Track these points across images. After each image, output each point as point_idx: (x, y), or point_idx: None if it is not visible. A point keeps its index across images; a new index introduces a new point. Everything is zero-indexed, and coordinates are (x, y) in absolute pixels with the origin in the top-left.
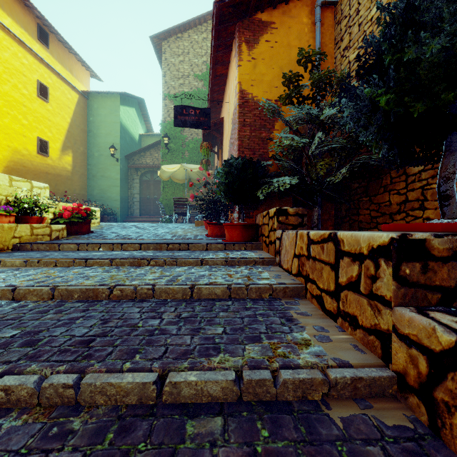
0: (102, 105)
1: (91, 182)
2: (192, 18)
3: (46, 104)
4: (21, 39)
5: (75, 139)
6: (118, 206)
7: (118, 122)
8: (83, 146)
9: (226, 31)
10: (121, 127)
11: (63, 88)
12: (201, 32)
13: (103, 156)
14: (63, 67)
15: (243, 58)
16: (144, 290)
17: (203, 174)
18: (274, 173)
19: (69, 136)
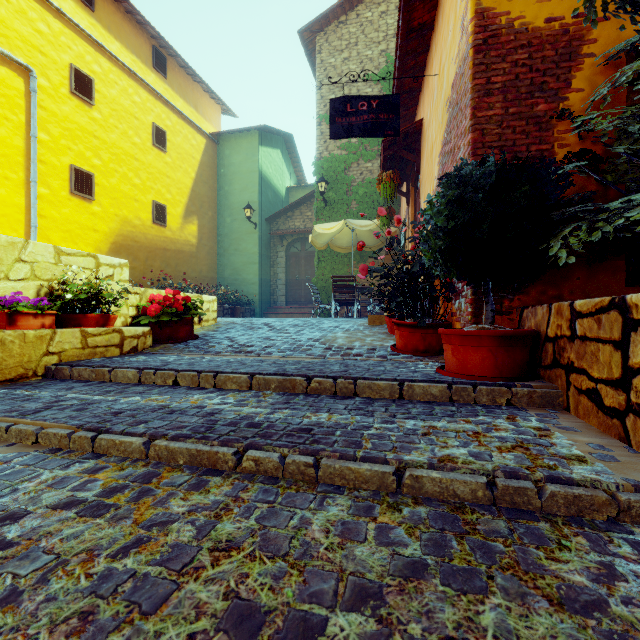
0: (236, 149)
1: (222, 259)
2: None
3: (164, 155)
4: (132, 69)
5: (201, 201)
6: (256, 291)
7: (257, 170)
8: (211, 209)
9: None
10: (260, 177)
11: (185, 132)
12: (378, 4)
13: (237, 221)
14: (186, 103)
15: None
16: None
17: (381, 236)
18: (575, 197)
19: (194, 196)
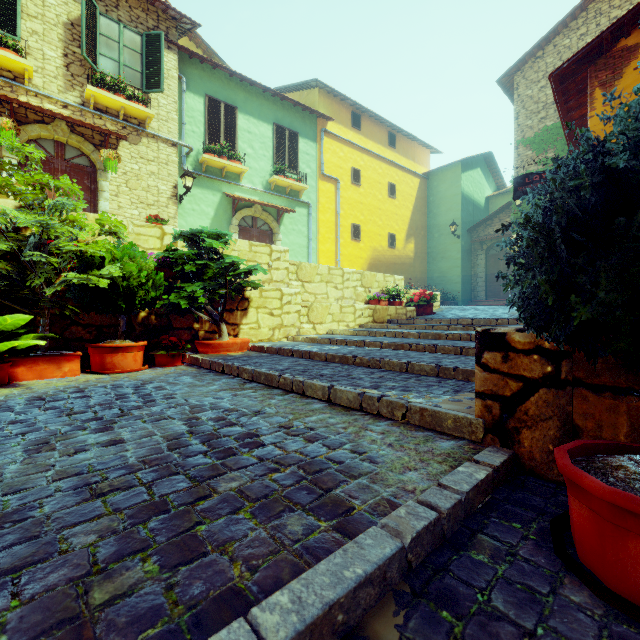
0: (442, 180)
1: (431, 266)
2: (558, 22)
3: (394, 201)
4: (378, 154)
5: (416, 225)
6: (458, 289)
7: (459, 193)
8: (423, 229)
9: (575, 81)
10: (463, 198)
11: (406, 180)
12: (576, 29)
13: (443, 235)
14: (407, 159)
15: (595, 107)
16: (465, 336)
17: None
18: None
19: (411, 223)
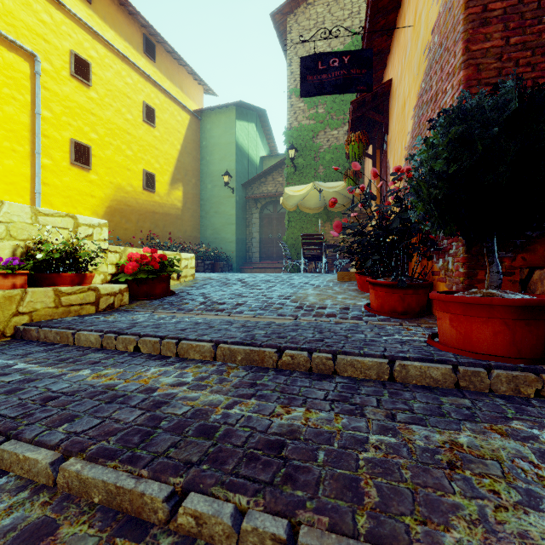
0: (216, 124)
1: (204, 221)
2: None
3: (153, 130)
4: (125, 54)
5: (186, 170)
6: (233, 248)
7: (234, 142)
8: (195, 177)
9: None
10: (237, 148)
11: (172, 109)
12: None
13: (217, 187)
14: (173, 84)
15: None
16: None
17: (347, 197)
18: None
19: (179, 166)
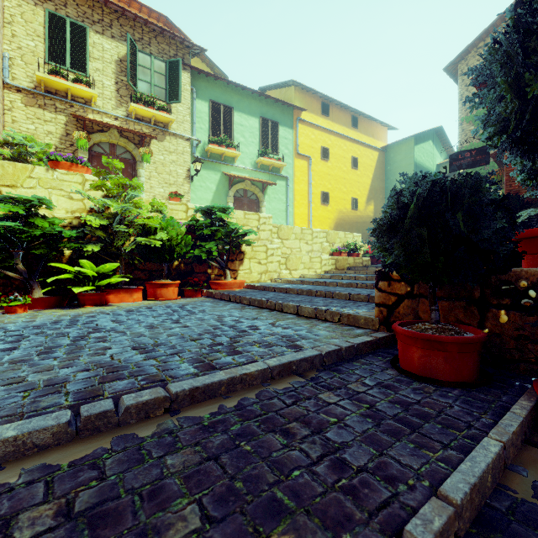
0: (397, 152)
1: None
2: (497, 17)
3: (356, 171)
4: (343, 134)
5: (375, 190)
6: None
7: (412, 163)
8: (381, 193)
9: None
10: (415, 166)
11: (367, 153)
12: None
13: None
14: (367, 136)
15: None
16: None
17: None
18: None
19: (371, 189)
